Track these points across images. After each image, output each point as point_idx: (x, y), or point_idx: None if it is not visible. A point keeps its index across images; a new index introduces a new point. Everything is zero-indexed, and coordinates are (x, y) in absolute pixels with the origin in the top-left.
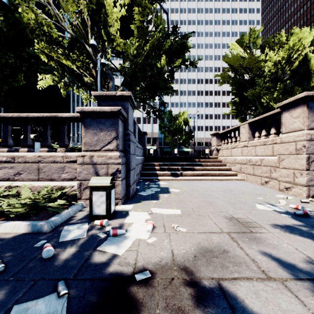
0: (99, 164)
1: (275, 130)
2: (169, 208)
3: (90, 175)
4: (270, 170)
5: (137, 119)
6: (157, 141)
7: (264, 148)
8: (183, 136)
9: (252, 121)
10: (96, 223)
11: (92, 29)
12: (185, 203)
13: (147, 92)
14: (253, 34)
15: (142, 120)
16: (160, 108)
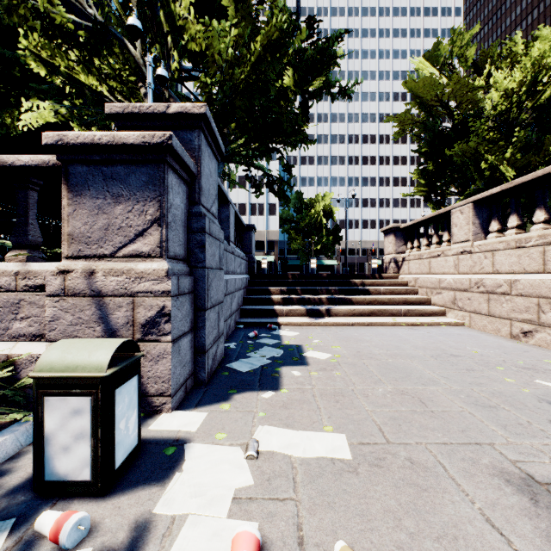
0: (108, 294)
1: (547, 214)
2: (309, 425)
3: (83, 326)
4: (538, 307)
5: (239, 208)
6: (275, 246)
7: (519, 255)
8: (323, 238)
9: (483, 198)
10: (39, 530)
11: (142, 11)
12: (352, 403)
13: (255, 144)
14: (461, 39)
15: (248, 209)
16: (281, 177)
